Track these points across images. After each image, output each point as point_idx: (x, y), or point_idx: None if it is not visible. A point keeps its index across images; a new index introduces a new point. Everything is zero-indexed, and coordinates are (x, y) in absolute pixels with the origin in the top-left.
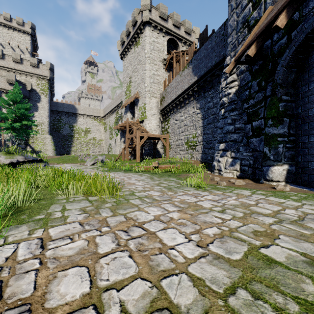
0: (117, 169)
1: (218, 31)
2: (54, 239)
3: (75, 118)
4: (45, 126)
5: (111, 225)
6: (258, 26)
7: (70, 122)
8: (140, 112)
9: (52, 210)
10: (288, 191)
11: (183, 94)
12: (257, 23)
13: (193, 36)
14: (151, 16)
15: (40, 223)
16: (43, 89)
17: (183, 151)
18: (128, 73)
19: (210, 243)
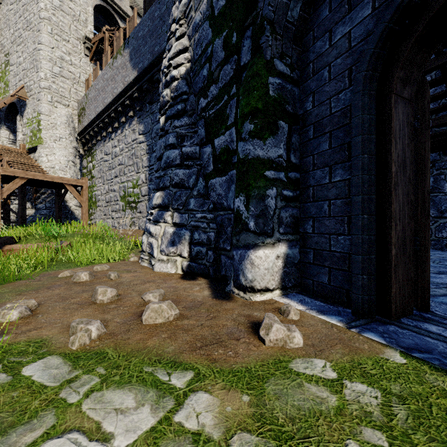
0: None
1: None
2: None
3: None
4: None
5: None
6: None
7: None
8: (28, 130)
9: None
10: (301, 347)
11: (115, 104)
12: None
13: None
14: None
15: None
16: None
17: (118, 212)
18: (3, 43)
19: None
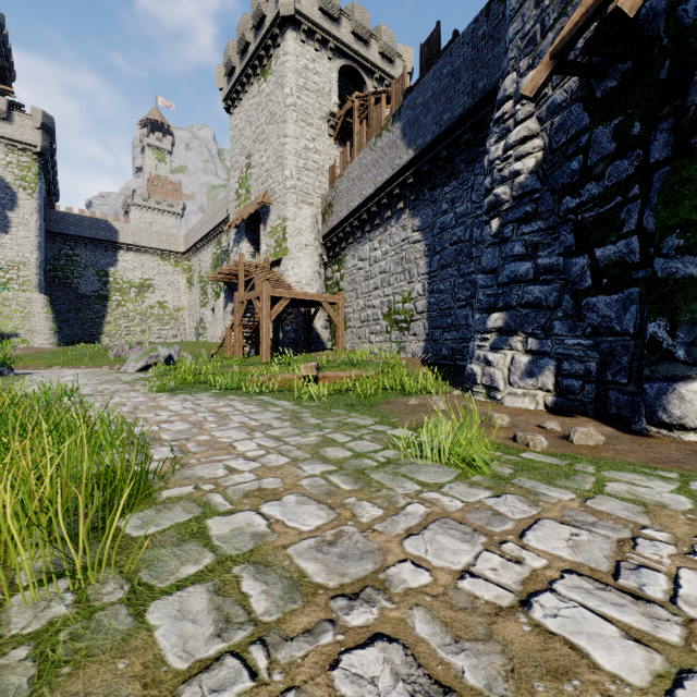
0: (201, 384)
1: (469, 30)
2: None
3: (112, 255)
4: (29, 271)
5: None
6: None
7: (99, 264)
8: (272, 240)
9: None
10: None
11: (378, 196)
12: None
13: (398, 65)
14: (301, 5)
15: None
16: (24, 177)
17: (379, 335)
18: (244, 145)
19: None
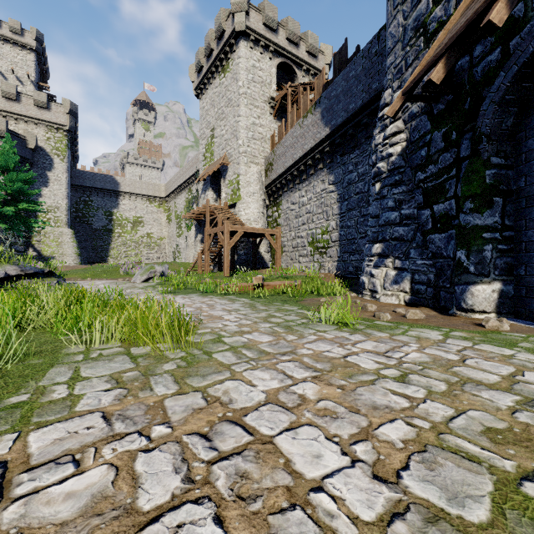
0: (188, 289)
1: (366, 48)
2: (34, 464)
3: (115, 200)
4: (61, 212)
5: (174, 420)
6: (446, 31)
7: (106, 207)
8: (229, 189)
9: (49, 380)
10: (508, 330)
11: (305, 159)
12: (443, 27)
13: (320, 59)
14: (250, 22)
15: (13, 418)
16: (58, 147)
17: (305, 257)
18: (209, 121)
19: (402, 469)
